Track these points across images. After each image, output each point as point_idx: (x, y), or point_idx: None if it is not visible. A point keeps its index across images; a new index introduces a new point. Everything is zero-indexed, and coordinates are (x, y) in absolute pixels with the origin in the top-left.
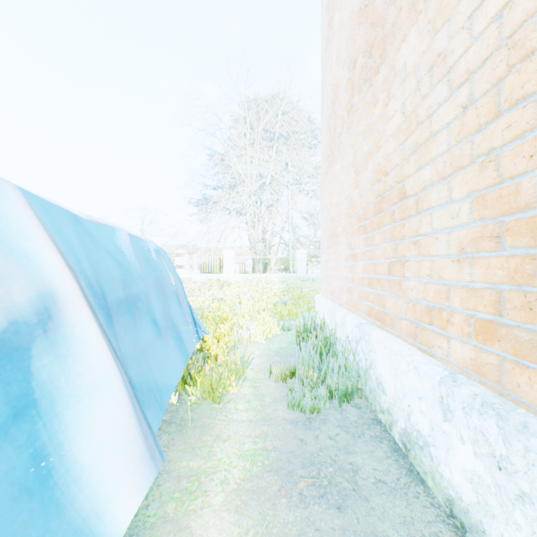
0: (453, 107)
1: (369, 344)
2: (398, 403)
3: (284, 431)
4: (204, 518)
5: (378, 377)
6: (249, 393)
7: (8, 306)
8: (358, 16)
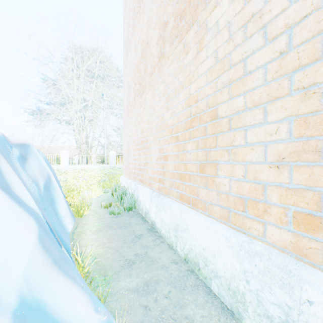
0: (155, 124)
1: (138, 190)
2: (144, 205)
3: (108, 219)
4: (87, 236)
5: (140, 200)
6: (93, 213)
7: (45, 176)
8: (136, 67)
